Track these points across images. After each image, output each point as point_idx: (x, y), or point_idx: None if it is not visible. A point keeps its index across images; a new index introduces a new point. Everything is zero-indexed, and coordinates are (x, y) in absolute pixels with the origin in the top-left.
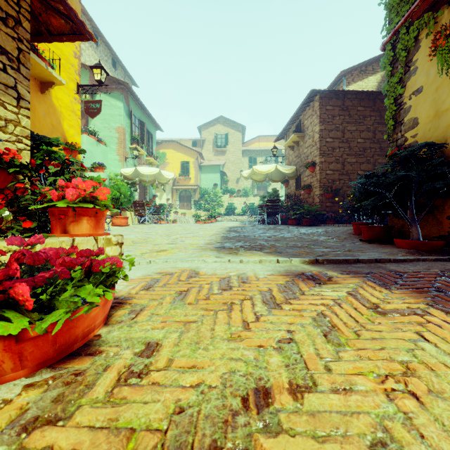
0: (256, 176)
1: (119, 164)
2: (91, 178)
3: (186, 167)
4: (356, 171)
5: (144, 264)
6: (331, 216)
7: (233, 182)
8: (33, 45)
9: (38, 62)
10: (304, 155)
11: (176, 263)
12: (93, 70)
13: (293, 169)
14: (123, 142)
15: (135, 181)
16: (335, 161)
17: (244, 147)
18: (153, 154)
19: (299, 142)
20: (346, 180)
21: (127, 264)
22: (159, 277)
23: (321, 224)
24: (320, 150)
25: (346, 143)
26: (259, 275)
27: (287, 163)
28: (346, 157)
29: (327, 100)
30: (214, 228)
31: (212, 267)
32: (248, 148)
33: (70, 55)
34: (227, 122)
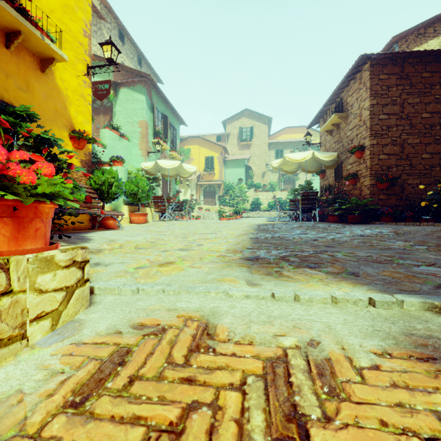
0: (287, 167)
1: (141, 159)
2: (103, 170)
3: (210, 162)
4: (419, 155)
5: (128, 293)
6: (387, 211)
7: (259, 176)
8: (25, 10)
9: (30, 29)
10: (347, 138)
11: (179, 296)
12: (102, 48)
13: (334, 156)
14: (145, 136)
15: (158, 176)
16: (390, 143)
17: (270, 140)
18: (177, 149)
19: (339, 124)
20: (406, 166)
21: (103, 291)
22: (132, 343)
23: (375, 222)
24: (371, 130)
25: (406, 120)
26: (353, 352)
27: (323, 151)
28: (406, 138)
29: (380, 68)
30: (239, 225)
31: (242, 312)
32: (274, 141)
33: (79, 33)
34: (252, 115)
